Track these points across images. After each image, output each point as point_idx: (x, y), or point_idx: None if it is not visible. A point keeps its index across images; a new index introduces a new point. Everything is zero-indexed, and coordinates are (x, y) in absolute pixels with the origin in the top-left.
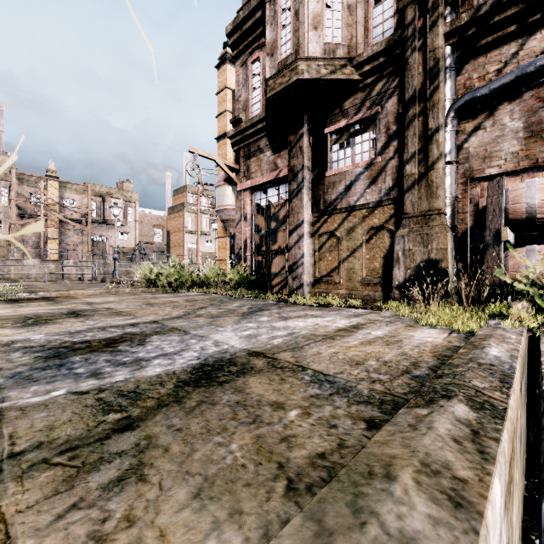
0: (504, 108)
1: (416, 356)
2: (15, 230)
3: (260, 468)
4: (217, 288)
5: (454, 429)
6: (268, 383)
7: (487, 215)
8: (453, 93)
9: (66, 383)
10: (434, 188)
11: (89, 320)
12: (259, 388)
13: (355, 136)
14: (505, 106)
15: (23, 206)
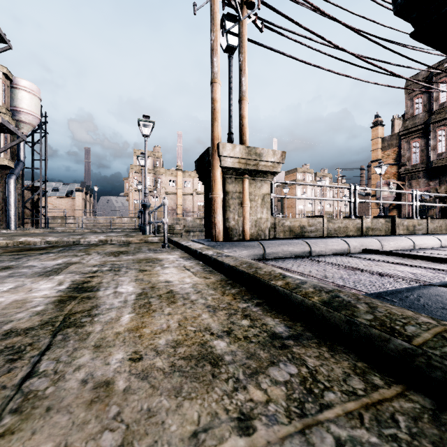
0: None
1: None
2: None
3: None
4: None
5: None
6: None
7: None
8: None
9: None
10: None
11: None
12: None
13: None
14: None
15: None
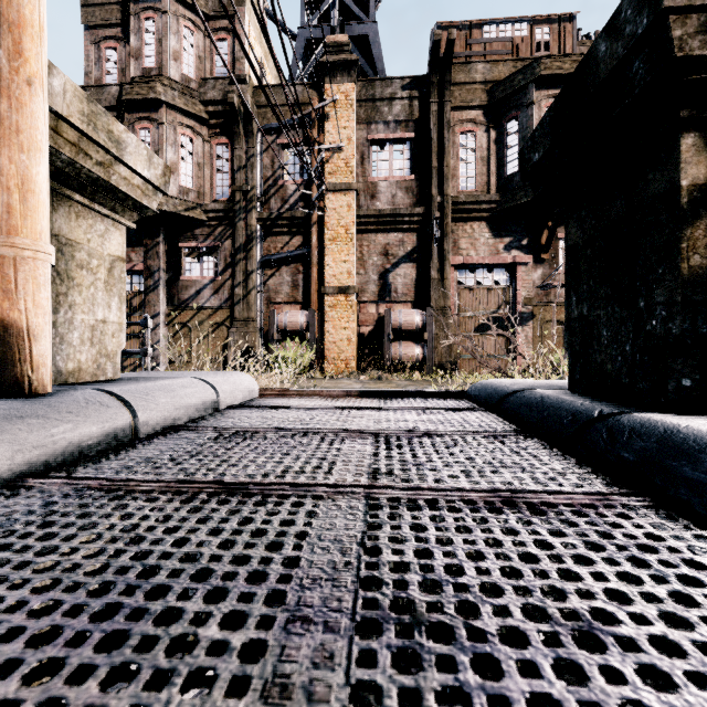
0: (284, 268)
1: None
2: None
3: None
4: None
5: None
6: None
7: (269, 326)
8: (261, 252)
9: None
10: (251, 305)
11: None
12: None
13: (204, 256)
14: (284, 268)
15: None
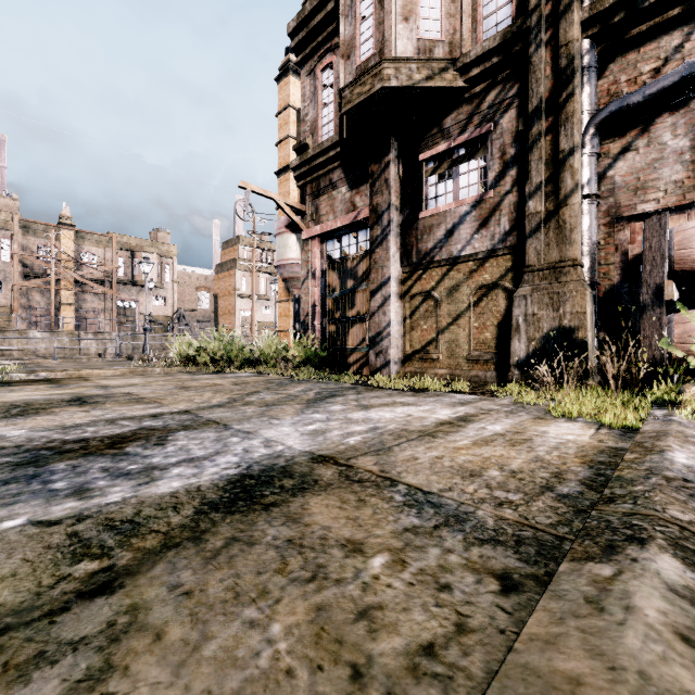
0: (664, 121)
1: (556, 463)
2: (19, 294)
3: (319, 679)
4: (275, 367)
5: (672, 611)
6: (338, 507)
7: (644, 265)
8: (593, 102)
9: (31, 506)
10: (568, 231)
11: (96, 410)
12: (325, 516)
13: (459, 164)
14: (665, 119)
15: (29, 263)
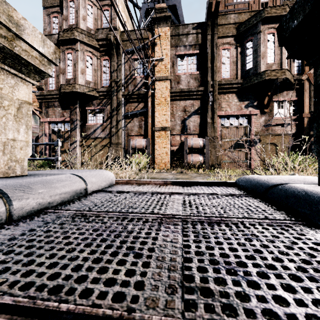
0: (135, 119)
1: None
2: None
3: None
4: (31, 167)
5: None
6: None
7: (128, 147)
8: (124, 111)
9: None
10: (119, 136)
11: None
12: None
13: (97, 113)
14: (135, 118)
15: None
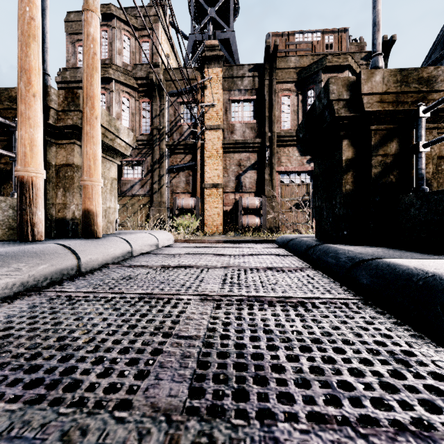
0: (181, 173)
1: None
2: None
3: None
4: None
5: None
6: None
7: (173, 206)
8: (168, 164)
9: None
10: (162, 194)
11: None
12: None
13: (135, 166)
14: (181, 173)
15: None
